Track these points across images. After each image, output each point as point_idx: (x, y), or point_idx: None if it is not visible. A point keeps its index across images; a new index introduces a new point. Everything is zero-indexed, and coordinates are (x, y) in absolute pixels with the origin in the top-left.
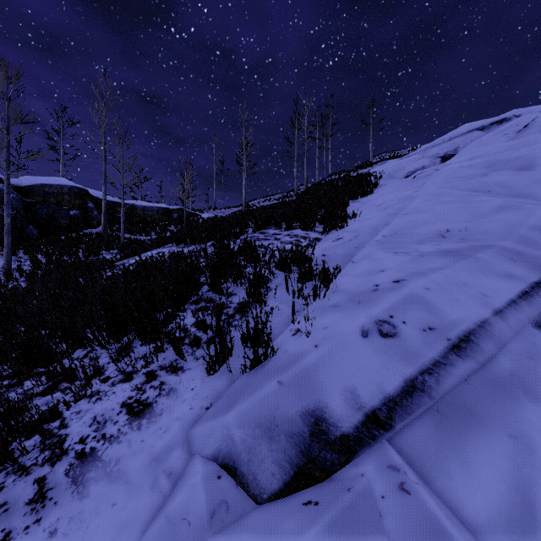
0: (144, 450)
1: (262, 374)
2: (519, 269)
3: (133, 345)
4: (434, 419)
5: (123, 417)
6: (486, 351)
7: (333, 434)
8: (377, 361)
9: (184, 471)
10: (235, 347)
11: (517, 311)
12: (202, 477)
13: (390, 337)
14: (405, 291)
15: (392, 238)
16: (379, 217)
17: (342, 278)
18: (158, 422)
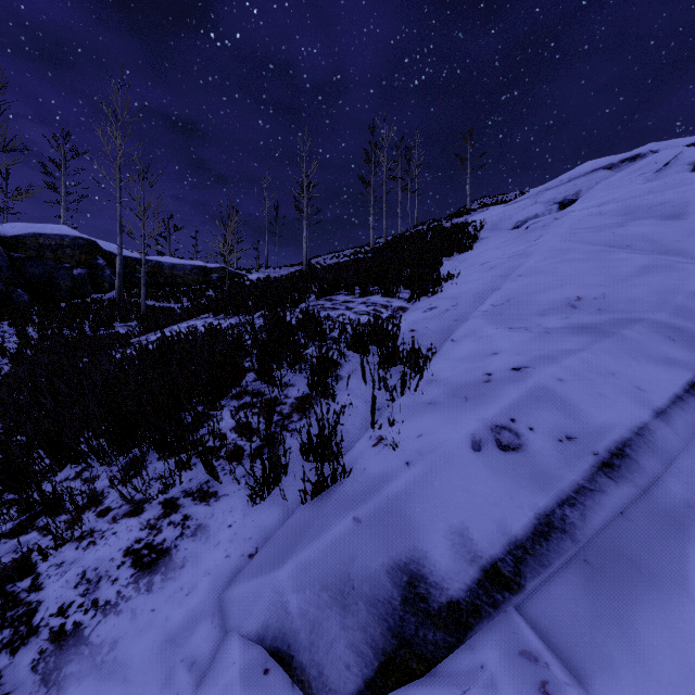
0: (155, 626)
1: (330, 506)
2: (681, 351)
3: (148, 459)
4: (581, 575)
5: (127, 571)
6: (648, 470)
7: (436, 600)
8: (496, 486)
9: (214, 659)
10: (292, 462)
11: (685, 411)
12: (240, 672)
13: (513, 451)
14: (530, 383)
15: (504, 308)
16: (484, 280)
17: (440, 363)
18: (178, 578)
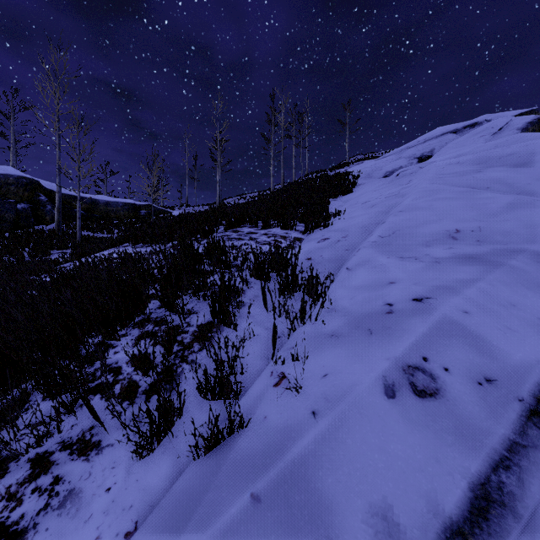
0: None
1: (224, 471)
2: None
3: (32, 398)
4: None
5: None
6: None
7: None
8: (418, 445)
9: None
10: (188, 400)
11: None
12: None
13: (431, 397)
14: (436, 316)
15: (392, 239)
16: (368, 215)
17: (338, 291)
18: None
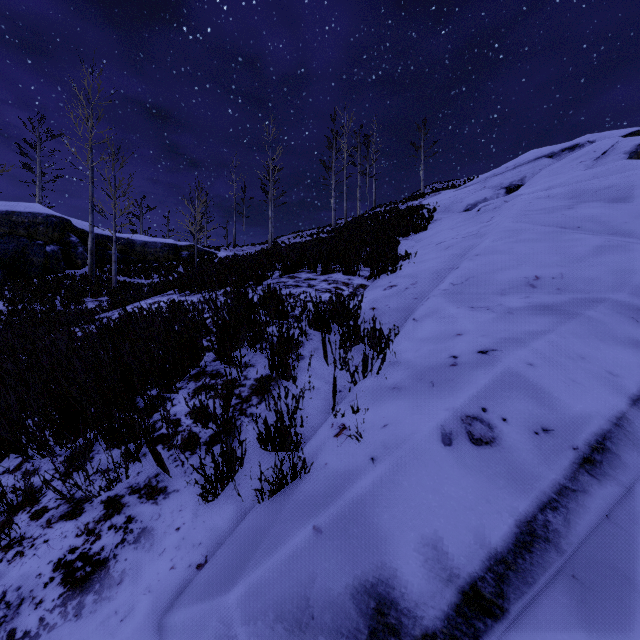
0: None
1: (288, 510)
2: None
3: (95, 448)
4: (571, 595)
5: (54, 590)
6: (630, 465)
7: (409, 632)
8: (470, 487)
9: None
10: (249, 451)
11: None
12: None
13: (487, 445)
14: (499, 368)
15: (464, 287)
16: (441, 259)
17: (402, 343)
18: (113, 599)
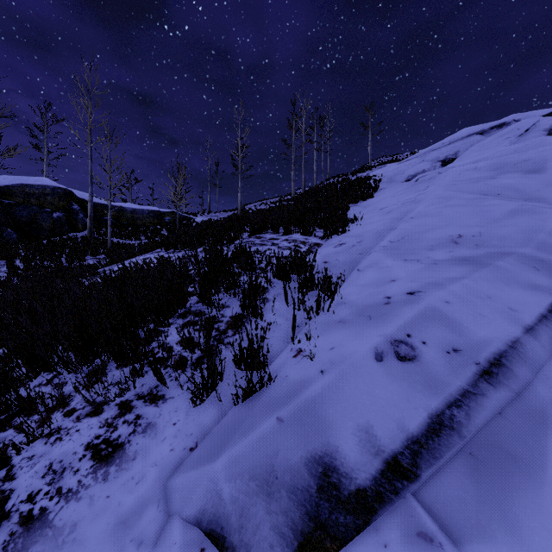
0: (110, 510)
1: (258, 408)
2: (544, 279)
3: (108, 367)
4: (467, 466)
5: (87, 463)
6: (520, 376)
7: (346, 488)
8: (395, 391)
9: (159, 539)
10: (227, 370)
11: (549, 328)
12: (180, 551)
13: (409, 361)
14: (422, 305)
15: (400, 244)
16: (383, 221)
17: (348, 288)
18: (130, 469)
